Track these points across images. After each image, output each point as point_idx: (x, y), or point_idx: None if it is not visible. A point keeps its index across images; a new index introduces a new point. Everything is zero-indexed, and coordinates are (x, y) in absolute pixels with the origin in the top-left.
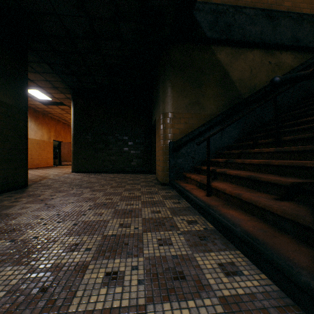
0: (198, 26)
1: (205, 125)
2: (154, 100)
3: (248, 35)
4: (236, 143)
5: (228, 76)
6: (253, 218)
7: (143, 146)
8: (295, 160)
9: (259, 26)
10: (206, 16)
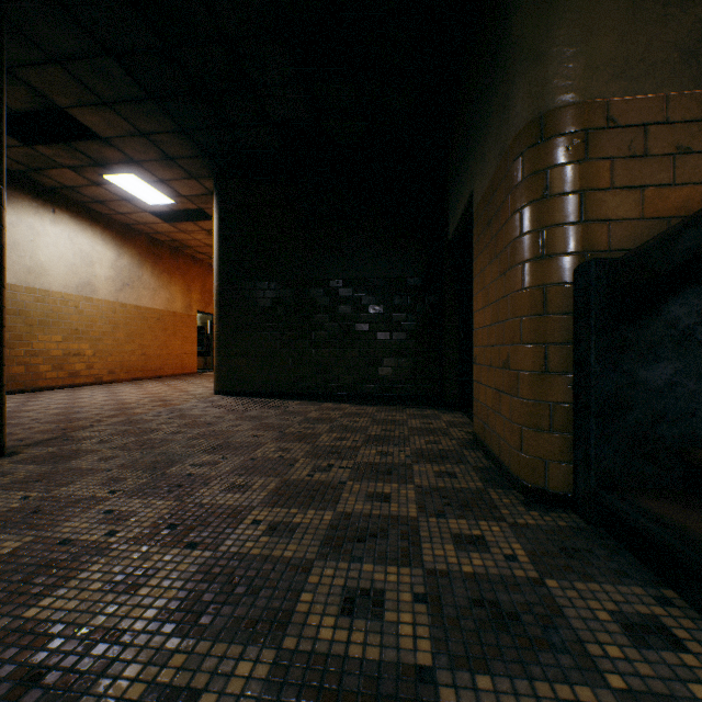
0: None
1: None
2: (463, 134)
3: None
4: None
5: None
6: None
7: (417, 316)
8: None
9: None
10: None
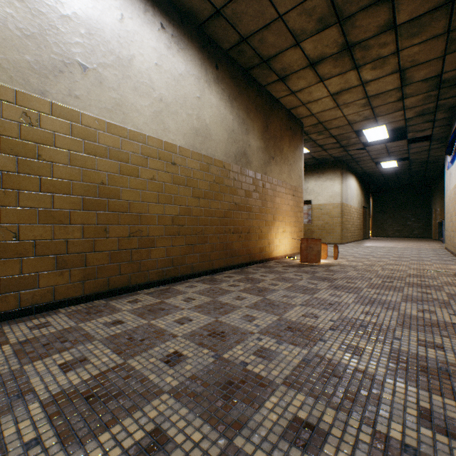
0: None
1: None
2: (431, 197)
3: None
4: None
5: None
6: None
7: (423, 221)
8: None
9: None
10: None
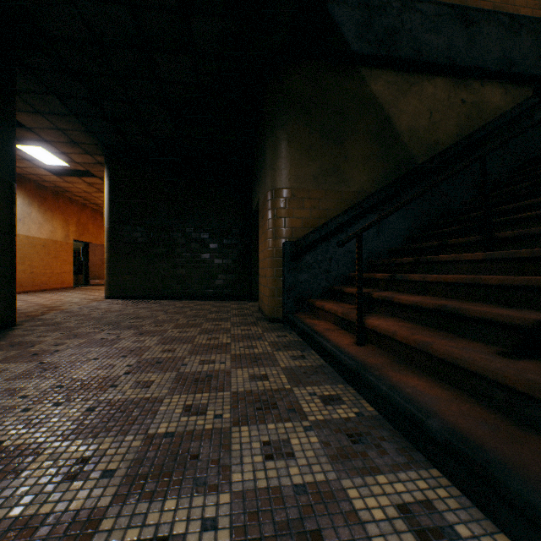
0: (337, 31)
1: (350, 212)
2: (257, 168)
3: (425, 50)
4: (405, 244)
5: (390, 124)
6: (459, 393)
7: (237, 251)
8: (528, 276)
9: (444, 35)
10: (351, 14)
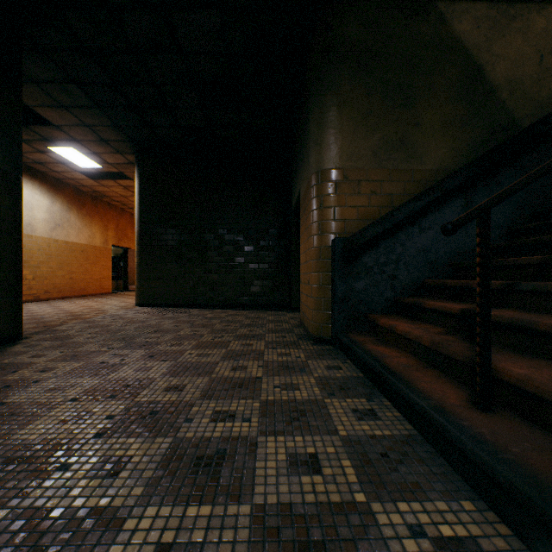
0: None
1: (424, 196)
2: (297, 154)
3: None
4: (505, 239)
5: (480, 76)
6: None
7: (275, 254)
8: None
9: None
10: None
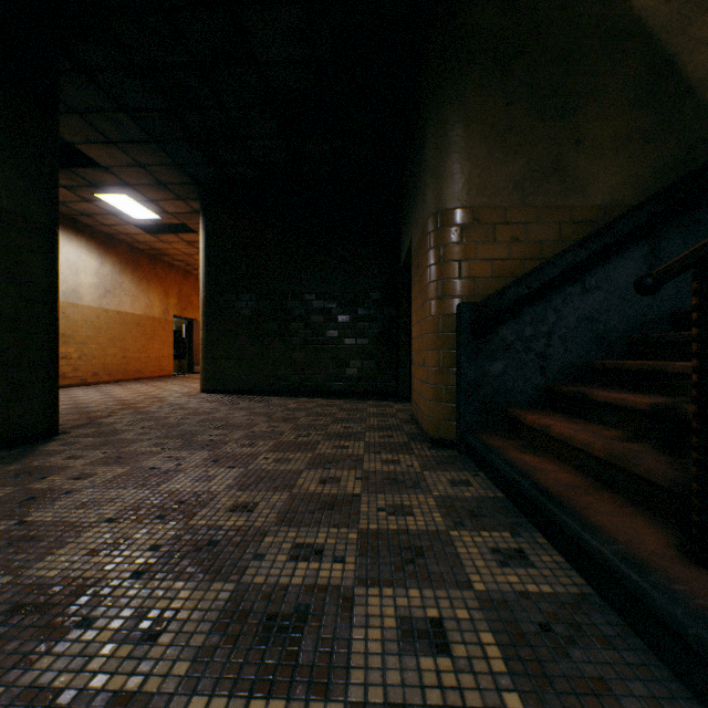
0: None
1: (589, 243)
2: (407, 192)
3: None
4: None
5: (672, 70)
6: None
7: (378, 325)
8: None
9: None
10: None
